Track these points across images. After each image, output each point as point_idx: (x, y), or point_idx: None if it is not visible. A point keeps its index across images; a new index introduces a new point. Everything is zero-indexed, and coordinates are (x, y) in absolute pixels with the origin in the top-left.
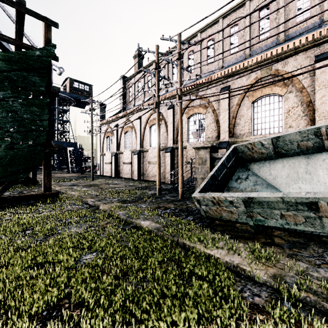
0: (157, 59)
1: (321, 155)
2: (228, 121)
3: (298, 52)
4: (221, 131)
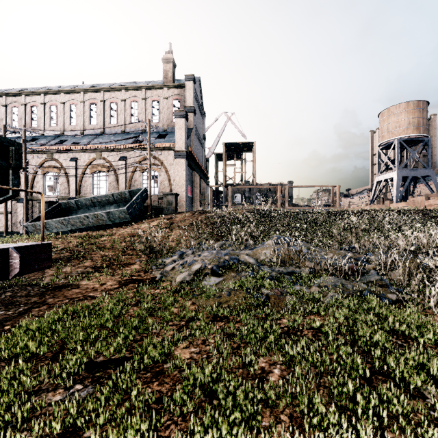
0: (4, 135)
1: (92, 209)
2: (76, 183)
3: (113, 151)
4: (70, 190)
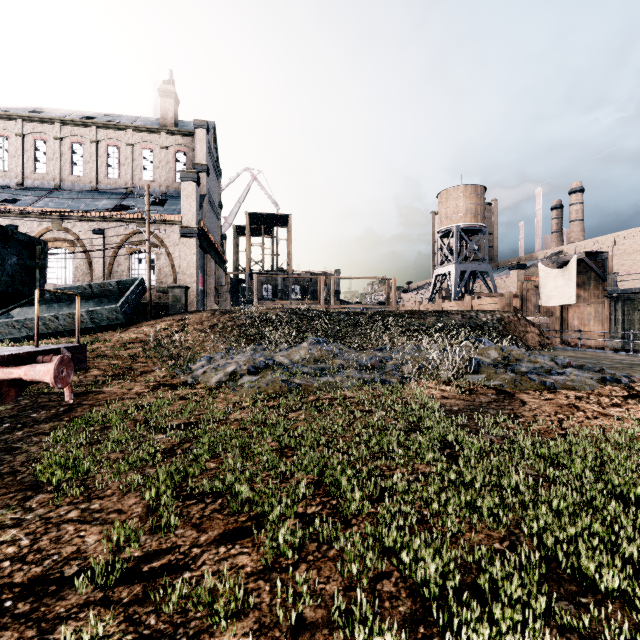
0: None
1: (55, 305)
2: None
3: (83, 220)
4: None
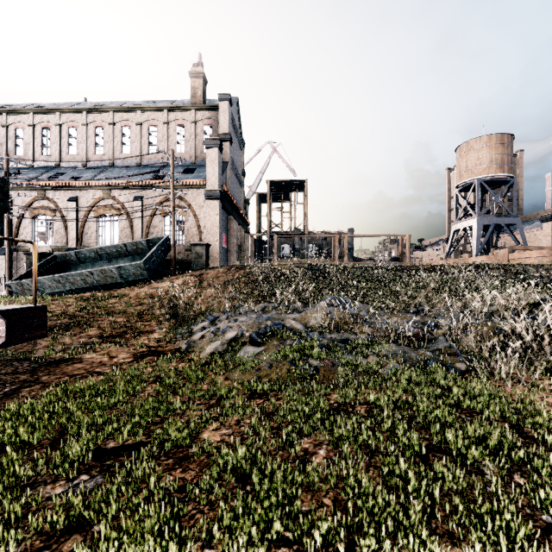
0: None
1: (98, 263)
2: (76, 230)
3: (126, 189)
4: (69, 238)
